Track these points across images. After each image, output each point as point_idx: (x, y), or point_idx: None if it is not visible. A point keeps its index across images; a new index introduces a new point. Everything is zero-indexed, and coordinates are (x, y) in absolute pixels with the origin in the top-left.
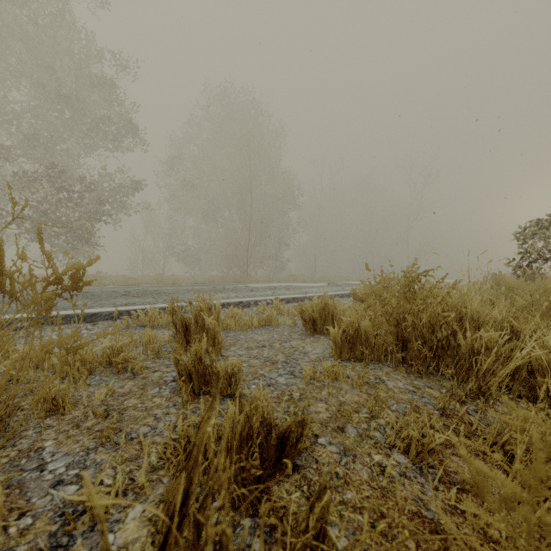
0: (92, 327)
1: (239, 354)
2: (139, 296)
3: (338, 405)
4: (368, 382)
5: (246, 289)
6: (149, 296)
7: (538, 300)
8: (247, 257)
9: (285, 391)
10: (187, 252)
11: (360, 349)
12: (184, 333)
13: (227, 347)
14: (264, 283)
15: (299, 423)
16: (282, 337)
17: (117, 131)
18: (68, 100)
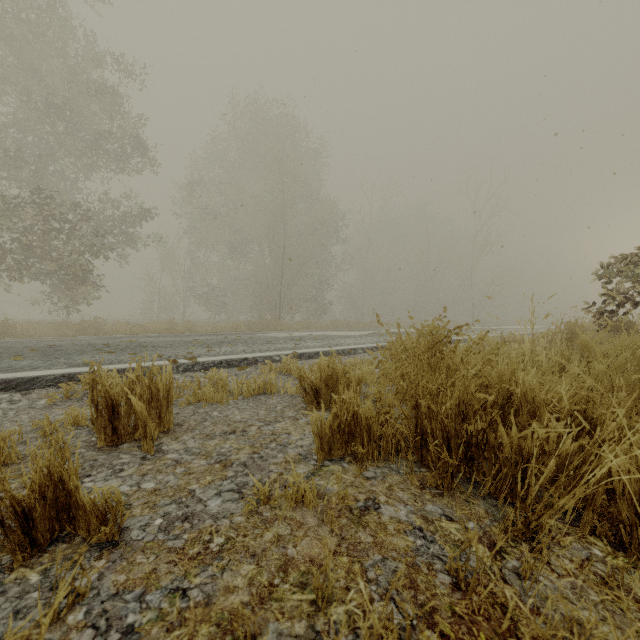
0: (21, 398)
1: (187, 447)
2: (114, 352)
3: (276, 570)
4: (351, 509)
5: (263, 340)
6: (128, 351)
7: (624, 365)
8: (280, 300)
9: (204, 532)
10: (211, 293)
11: (360, 443)
12: (110, 416)
13: (180, 434)
14: (292, 332)
15: (178, 623)
16: (269, 416)
17: (121, 148)
18: (60, 111)
